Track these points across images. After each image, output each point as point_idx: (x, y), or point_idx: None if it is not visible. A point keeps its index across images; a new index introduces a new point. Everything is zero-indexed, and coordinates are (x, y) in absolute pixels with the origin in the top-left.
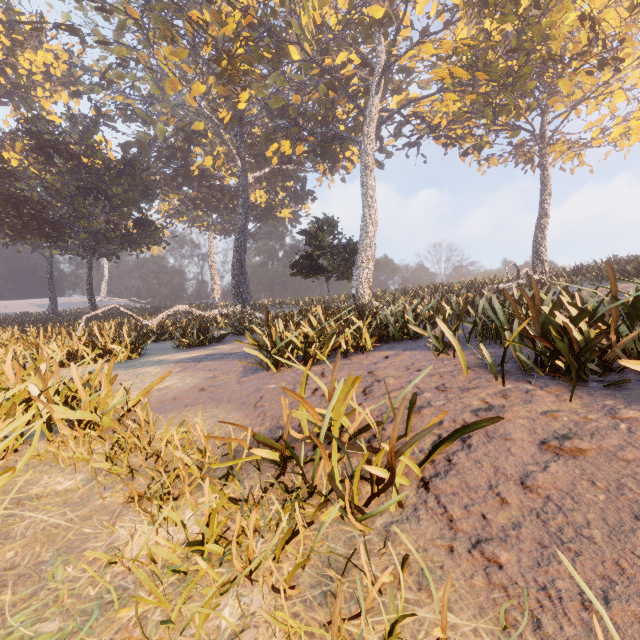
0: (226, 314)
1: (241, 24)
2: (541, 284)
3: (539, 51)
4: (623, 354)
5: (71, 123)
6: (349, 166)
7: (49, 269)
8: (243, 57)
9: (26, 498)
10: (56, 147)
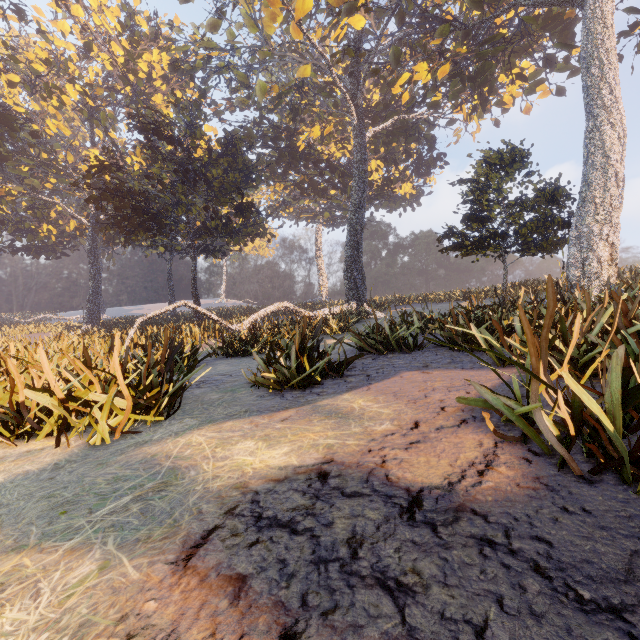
0: (339, 314)
1: None
2: None
3: None
4: None
5: (176, 109)
6: (507, 100)
7: (169, 271)
8: None
9: None
10: (156, 129)
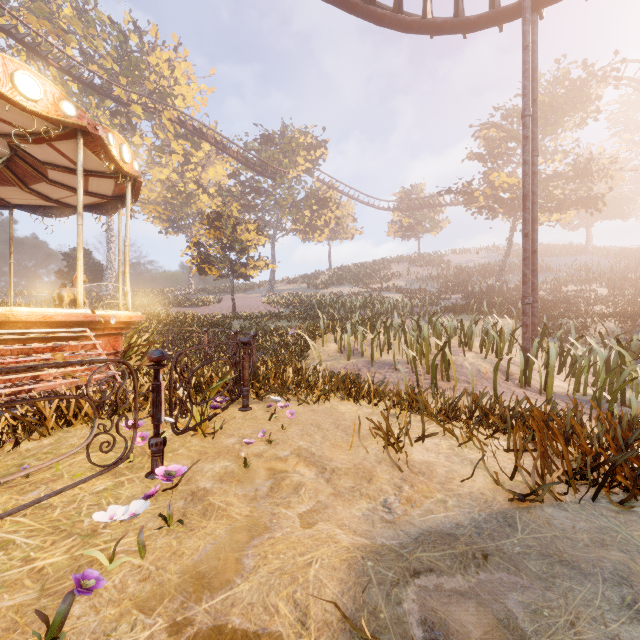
0: None
1: None
2: (191, 294)
3: (189, 207)
4: (186, 305)
5: None
6: None
7: None
8: None
9: None
10: None
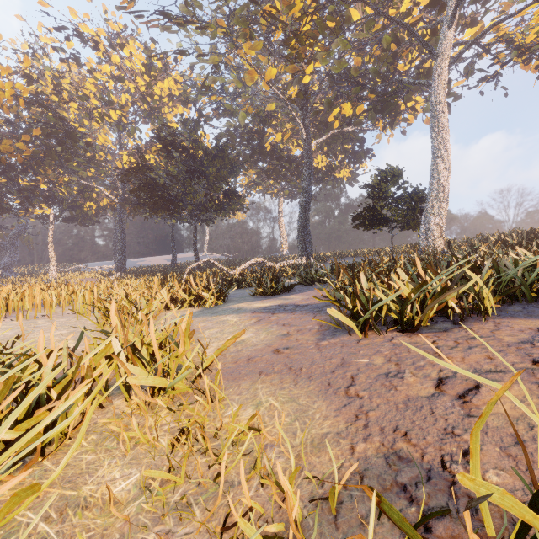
0: (293, 265)
1: (306, 5)
2: None
3: None
4: None
5: (183, 126)
6: (410, 117)
7: (172, 234)
8: (308, 33)
9: (73, 502)
10: (174, 144)
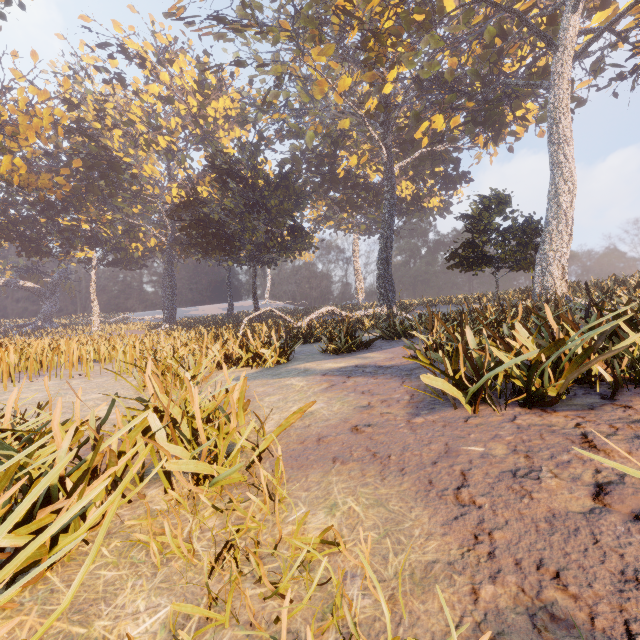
0: (371, 315)
1: None
2: None
3: None
4: None
5: (241, 151)
6: (519, 130)
7: (228, 278)
8: (391, 31)
9: None
10: (230, 173)
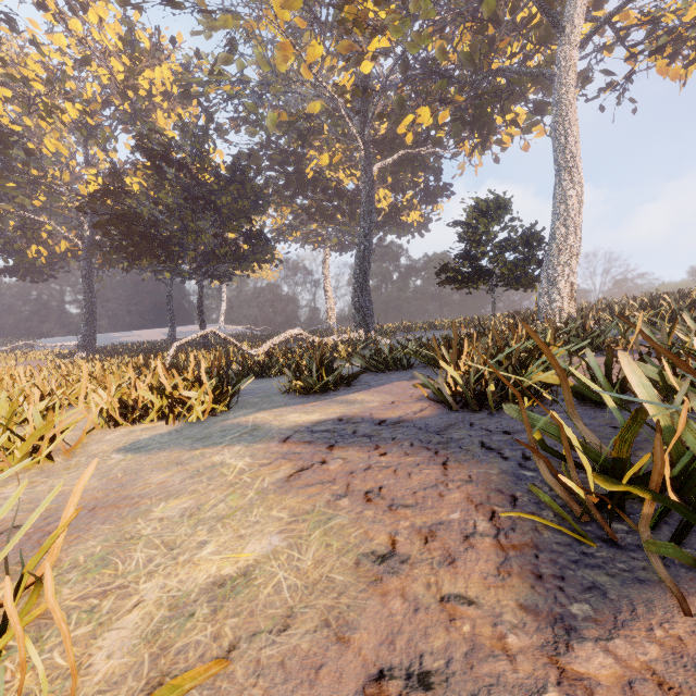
0: (347, 341)
1: None
2: None
3: None
4: None
5: (182, 133)
6: (506, 139)
7: (168, 296)
8: None
9: None
10: (165, 156)
